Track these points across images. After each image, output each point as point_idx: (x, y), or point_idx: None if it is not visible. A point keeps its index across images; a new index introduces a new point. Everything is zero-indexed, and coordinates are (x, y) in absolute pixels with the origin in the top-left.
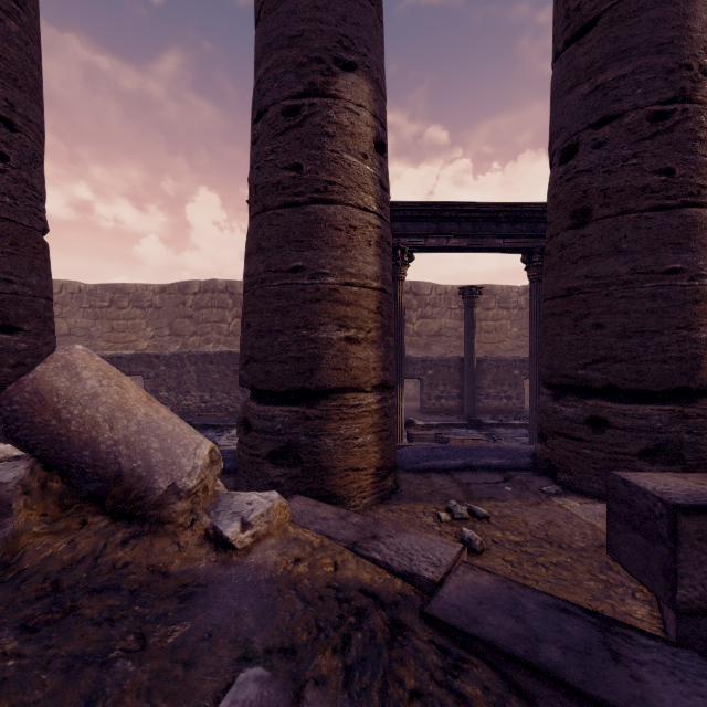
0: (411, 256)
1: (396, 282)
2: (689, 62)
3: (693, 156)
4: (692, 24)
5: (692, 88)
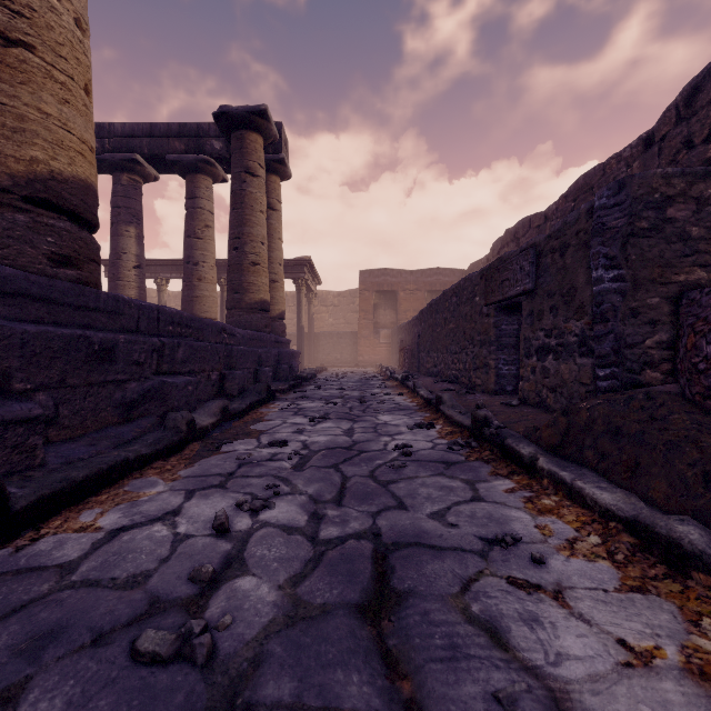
0: (168, 281)
1: (159, 292)
2: (119, 252)
3: (118, 271)
4: (120, 245)
5: (120, 257)
